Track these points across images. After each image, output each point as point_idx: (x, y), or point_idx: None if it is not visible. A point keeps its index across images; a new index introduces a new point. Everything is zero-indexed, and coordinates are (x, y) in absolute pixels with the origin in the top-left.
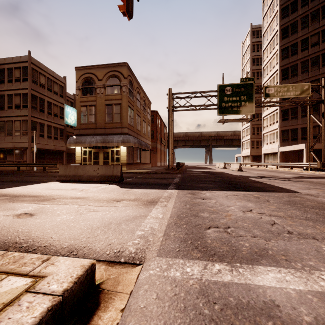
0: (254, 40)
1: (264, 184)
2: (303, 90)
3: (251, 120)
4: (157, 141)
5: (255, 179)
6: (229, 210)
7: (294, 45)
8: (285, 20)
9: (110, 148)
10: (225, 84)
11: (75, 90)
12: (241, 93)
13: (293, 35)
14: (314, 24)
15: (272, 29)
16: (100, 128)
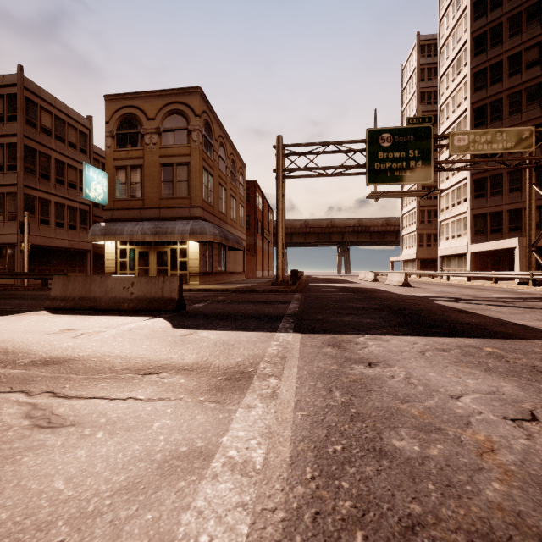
0: (423, 61)
1: (477, 316)
2: (521, 139)
3: (427, 194)
4: (257, 235)
5: (447, 304)
6: (469, 416)
7: (497, 67)
8: (479, 22)
9: (169, 244)
10: (379, 128)
11: (105, 137)
12: (410, 145)
13: (494, 48)
14: (532, 29)
15: (456, 40)
16: (150, 208)
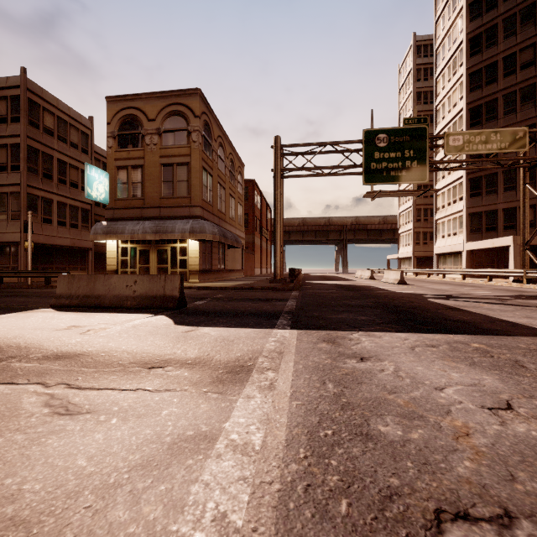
0: (419, 62)
1: (468, 314)
2: (515, 139)
3: (422, 193)
4: (255, 233)
5: (441, 301)
6: (450, 405)
7: (492, 67)
8: (475, 23)
9: (169, 242)
10: (376, 129)
11: (107, 138)
12: (405, 145)
13: (489, 49)
14: (527, 30)
15: (452, 40)
16: (151, 207)
